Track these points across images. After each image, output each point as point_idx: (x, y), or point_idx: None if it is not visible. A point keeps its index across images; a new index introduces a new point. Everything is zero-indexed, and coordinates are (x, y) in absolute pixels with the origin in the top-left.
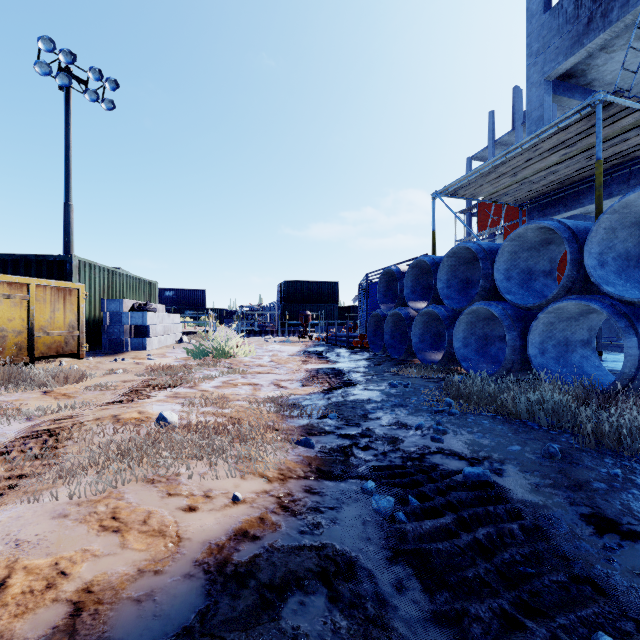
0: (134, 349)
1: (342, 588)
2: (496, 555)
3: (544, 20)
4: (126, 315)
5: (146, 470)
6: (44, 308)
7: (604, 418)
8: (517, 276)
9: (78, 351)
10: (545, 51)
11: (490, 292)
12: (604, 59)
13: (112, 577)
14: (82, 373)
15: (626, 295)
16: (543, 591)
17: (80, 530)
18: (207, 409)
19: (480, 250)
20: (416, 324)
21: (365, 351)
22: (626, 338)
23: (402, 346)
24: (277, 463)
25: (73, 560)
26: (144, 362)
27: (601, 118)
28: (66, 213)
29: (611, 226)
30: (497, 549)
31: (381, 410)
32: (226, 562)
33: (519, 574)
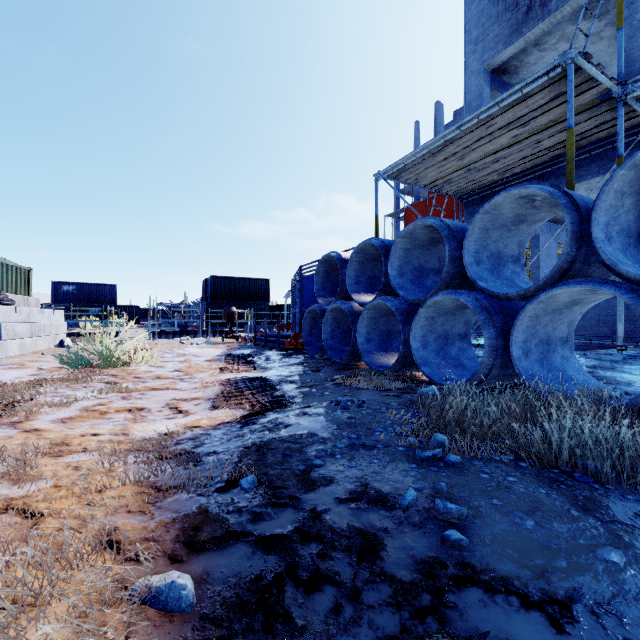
0: None
1: None
2: None
3: (483, 6)
4: None
5: None
6: None
7: None
8: (487, 260)
9: None
10: (484, 39)
11: (456, 279)
12: (536, 57)
13: None
14: None
15: None
16: None
17: None
18: None
19: (444, 227)
20: (362, 320)
21: (300, 353)
22: None
23: (343, 347)
24: None
25: None
26: None
27: (573, 80)
28: None
29: (622, 188)
30: None
31: (333, 458)
32: None
33: None
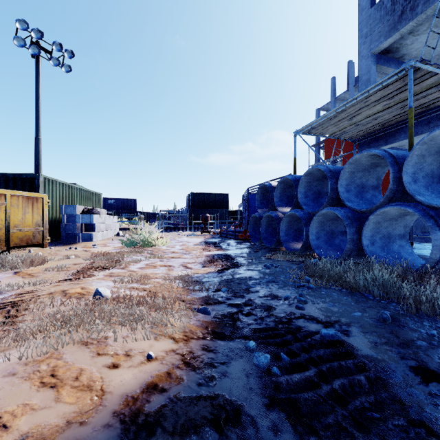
0: (84, 240)
1: (230, 433)
2: (349, 403)
3: (371, 12)
4: (78, 216)
5: (82, 335)
6: (17, 211)
7: (421, 291)
8: (354, 189)
9: (43, 242)
10: (371, 34)
11: (335, 200)
12: (411, 40)
13: (44, 429)
14: (44, 258)
15: (433, 202)
16: (388, 434)
17: (24, 386)
18: (133, 285)
19: (328, 171)
20: (283, 223)
21: (247, 242)
22: (433, 233)
23: (273, 238)
24: (182, 327)
25: (14, 414)
26: (90, 250)
27: (412, 78)
28: (36, 144)
29: (421, 153)
30: (350, 397)
31: (259, 285)
32: (139, 412)
33: (368, 419)
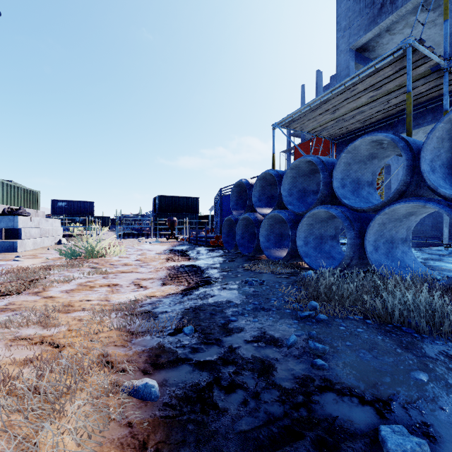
0: (4, 251)
1: None
2: None
3: (349, 5)
4: None
5: None
6: None
7: None
8: (349, 184)
9: None
10: (350, 27)
11: (328, 198)
12: (387, 39)
13: None
14: None
15: None
16: None
17: None
18: (27, 330)
19: (319, 162)
20: (263, 226)
21: (220, 249)
22: None
23: (250, 244)
24: None
25: None
26: (6, 264)
27: (411, 58)
28: None
29: (442, 136)
30: None
31: (243, 316)
32: None
33: None
